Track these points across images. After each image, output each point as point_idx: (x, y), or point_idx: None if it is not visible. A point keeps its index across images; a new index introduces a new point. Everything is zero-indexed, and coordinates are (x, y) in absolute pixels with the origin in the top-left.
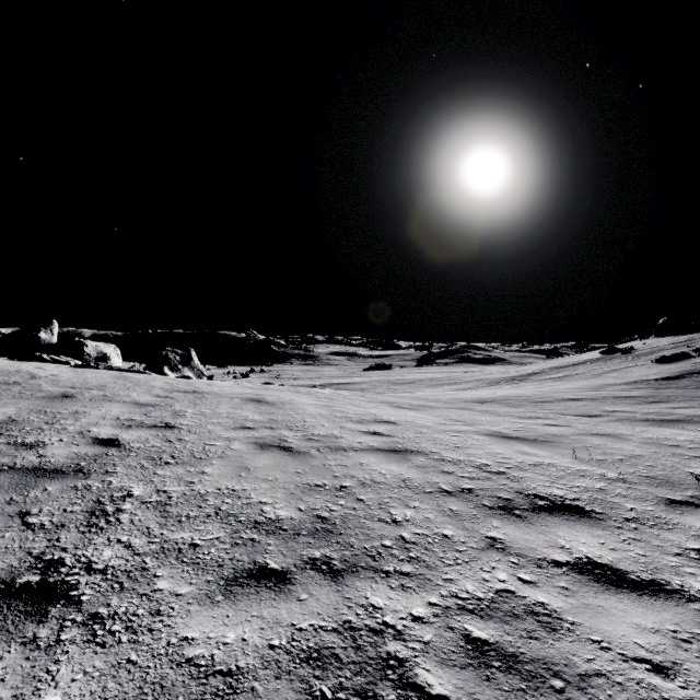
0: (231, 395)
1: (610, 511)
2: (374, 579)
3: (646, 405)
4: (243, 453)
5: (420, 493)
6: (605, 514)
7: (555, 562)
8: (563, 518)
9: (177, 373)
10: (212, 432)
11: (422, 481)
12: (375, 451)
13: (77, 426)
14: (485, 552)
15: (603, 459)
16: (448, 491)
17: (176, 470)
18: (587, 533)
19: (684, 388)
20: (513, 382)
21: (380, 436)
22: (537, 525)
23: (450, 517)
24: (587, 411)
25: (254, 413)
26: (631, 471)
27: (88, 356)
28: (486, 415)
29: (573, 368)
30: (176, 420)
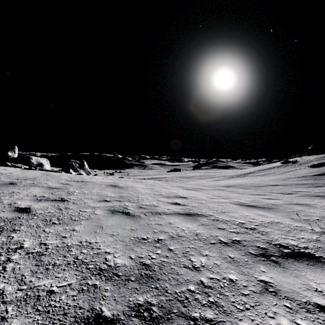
0: (101, 183)
1: None
2: None
3: (314, 188)
4: (101, 216)
5: (208, 244)
6: None
7: (318, 306)
8: (305, 263)
9: (77, 172)
10: (86, 203)
11: (208, 235)
12: (177, 214)
13: (9, 200)
14: (263, 296)
15: (307, 219)
16: (225, 242)
17: (57, 228)
18: None
19: None
20: (240, 177)
21: (179, 205)
22: (290, 269)
23: (231, 263)
24: (284, 191)
25: (111, 193)
26: None
27: (32, 164)
28: (232, 193)
29: (269, 170)
30: (68, 196)
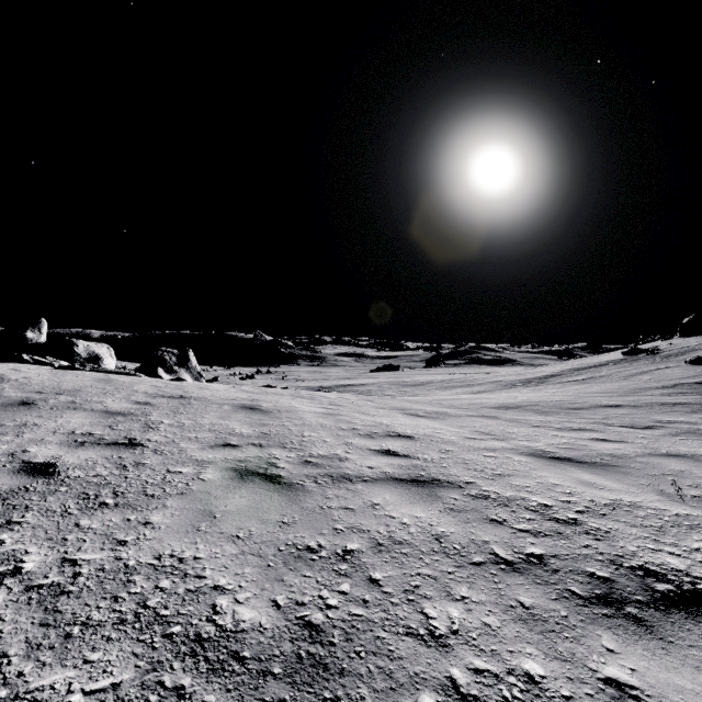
0: (222, 401)
1: None
2: None
3: None
4: (213, 486)
5: (466, 566)
6: None
7: None
8: None
9: (173, 375)
10: (184, 452)
11: (465, 540)
12: (391, 481)
13: (13, 444)
14: None
15: (701, 496)
16: (508, 561)
17: (109, 519)
18: None
19: None
20: (531, 384)
21: (395, 458)
22: (681, 646)
23: (525, 625)
24: (636, 421)
25: (243, 425)
26: None
27: (78, 356)
28: (517, 425)
29: (595, 369)
30: (145, 434)
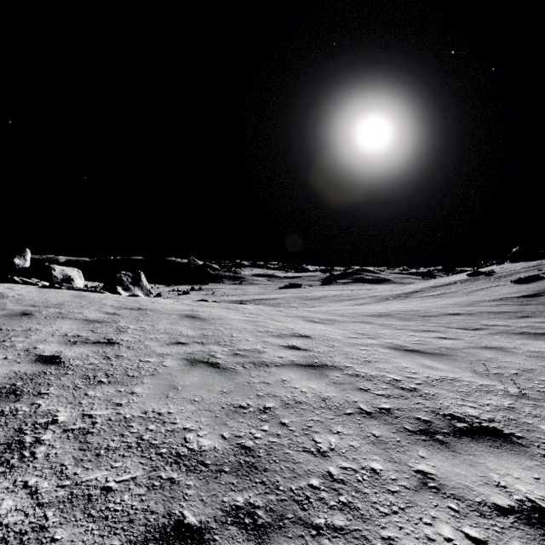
0: (170, 311)
1: (529, 434)
2: (304, 539)
3: (518, 319)
4: (173, 370)
5: (341, 415)
6: (525, 439)
7: (497, 508)
8: (487, 445)
9: (129, 292)
10: (148, 348)
11: (342, 401)
12: (295, 366)
13: (25, 343)
14: (419, 494)
15: (499, 373)
16: (368, 412)
17: (107, 391)
18: (517, 464)
19: (543, 305)
20: (400, 298)
21: (298, 351)
22: (464, 454)
23: (374, 445)
24: (469, 325)
25: (188, 329)
26: (530, 386)
27: (55, 278)
28: (385, 328)
29: (447, 287)
30: (118, 336)
